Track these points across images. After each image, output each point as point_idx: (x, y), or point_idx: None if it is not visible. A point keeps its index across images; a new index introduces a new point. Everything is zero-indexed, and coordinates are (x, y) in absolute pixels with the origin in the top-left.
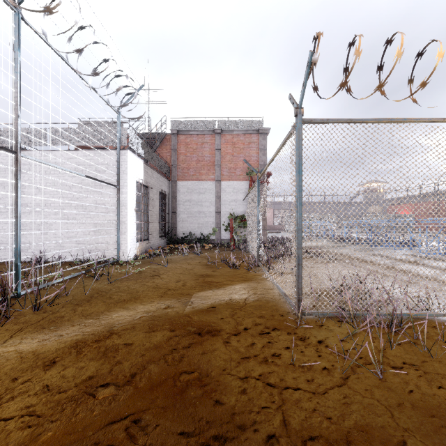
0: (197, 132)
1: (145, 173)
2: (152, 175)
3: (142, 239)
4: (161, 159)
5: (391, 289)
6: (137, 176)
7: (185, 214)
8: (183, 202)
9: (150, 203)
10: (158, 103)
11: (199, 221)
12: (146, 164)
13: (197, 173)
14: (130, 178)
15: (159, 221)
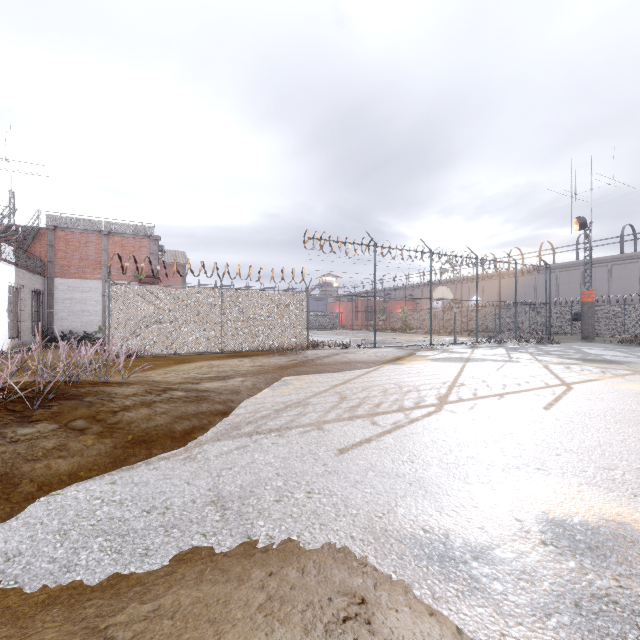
0: (80, 230)
1: (17, 276)
2: (24, 277)
3: (14, 336)
4: (34, 258)
5: (149, 346)
6: (9, 281)
7: (66, 313)
8: (63, 300)
9: (21, 303)
10: (26, 173)
11: (83, 320)
12: (18, 268)
13: (80, 271)
14: (3, 284)
15: (32, 320)
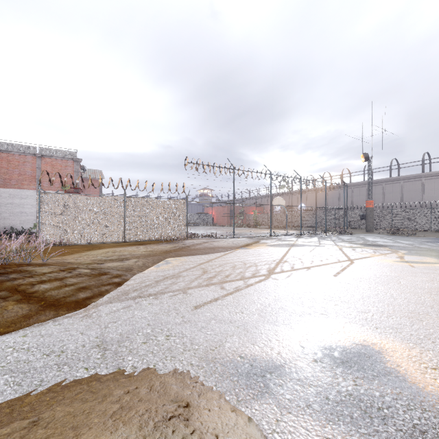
0: (19, 153)
1: None
2: None
3: None
4: None
5: (70, 238)
6: None
7: (7, 214)
8: (5, 204)
9: None
10: None
11: (21, 219)
12: None
13: (19, 183)
14: None
15: None
